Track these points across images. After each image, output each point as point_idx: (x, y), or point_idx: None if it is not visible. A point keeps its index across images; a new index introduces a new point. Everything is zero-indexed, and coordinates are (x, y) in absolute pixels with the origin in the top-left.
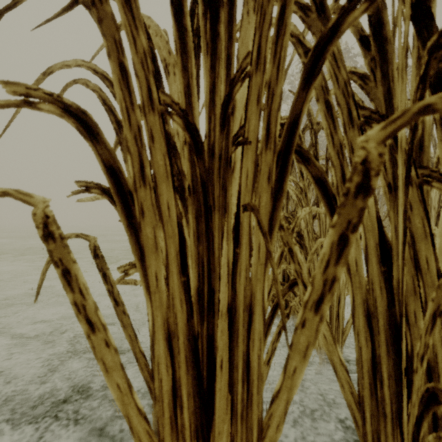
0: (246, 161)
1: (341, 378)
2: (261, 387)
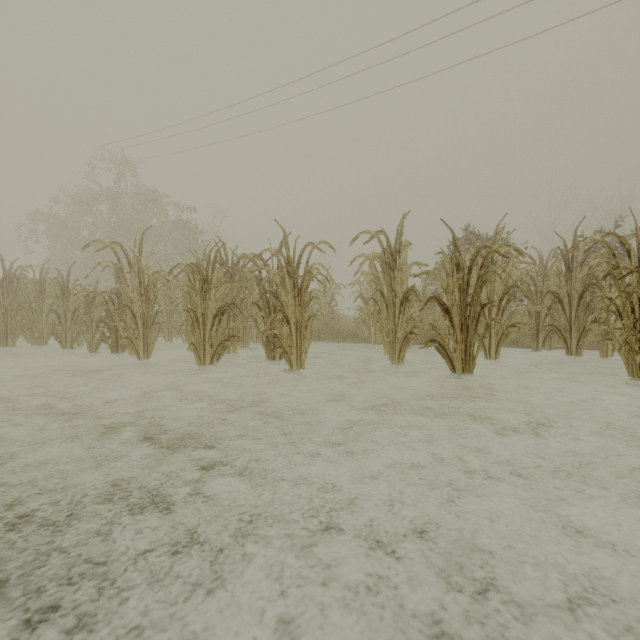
0: (13, 311)
1: (30, 336)
2: (15, 334)
